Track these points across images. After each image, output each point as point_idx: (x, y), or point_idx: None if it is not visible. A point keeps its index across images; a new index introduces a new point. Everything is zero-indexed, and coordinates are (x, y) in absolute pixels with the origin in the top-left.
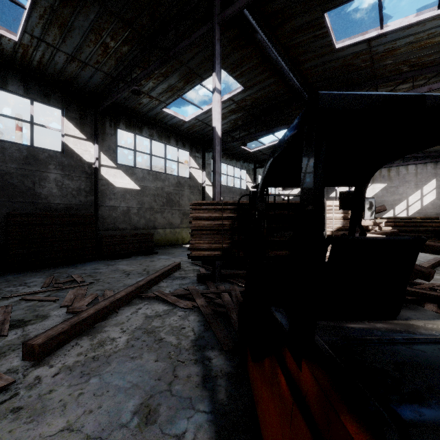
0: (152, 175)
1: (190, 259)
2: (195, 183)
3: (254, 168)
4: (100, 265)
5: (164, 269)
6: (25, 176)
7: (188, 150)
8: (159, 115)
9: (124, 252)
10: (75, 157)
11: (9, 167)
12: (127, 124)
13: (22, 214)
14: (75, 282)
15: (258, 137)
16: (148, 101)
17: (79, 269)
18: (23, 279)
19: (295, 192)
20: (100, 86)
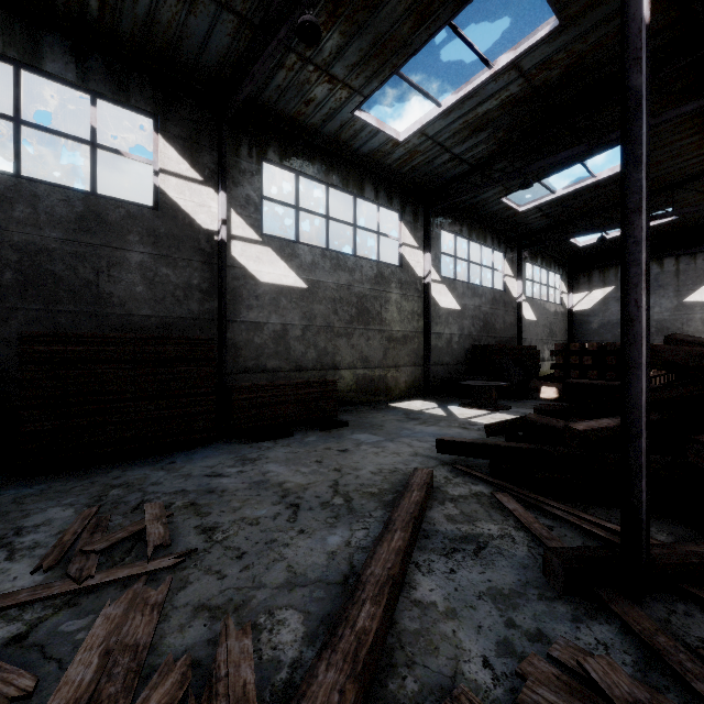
0: (331, 259)
1: (435, 449)
2: (410, 277)
3: (518, 249)
4: (226, 458)
5: (408, 509)
6: (79, 257)
7: (398, 210)
8: (345, 129)
9: (277, 422)
10: (180, 219)
11: (46, 237)
12: (282, 153)
13: (51, 337)
14: (143, 543)
15: (545, 174)
16: (327, 92)
17: (175, 472)
18: (26, 509)
19: (598, 295)
20: (229, 58)
